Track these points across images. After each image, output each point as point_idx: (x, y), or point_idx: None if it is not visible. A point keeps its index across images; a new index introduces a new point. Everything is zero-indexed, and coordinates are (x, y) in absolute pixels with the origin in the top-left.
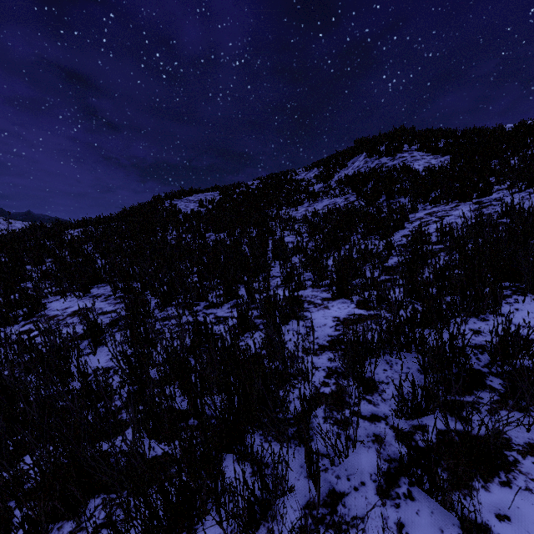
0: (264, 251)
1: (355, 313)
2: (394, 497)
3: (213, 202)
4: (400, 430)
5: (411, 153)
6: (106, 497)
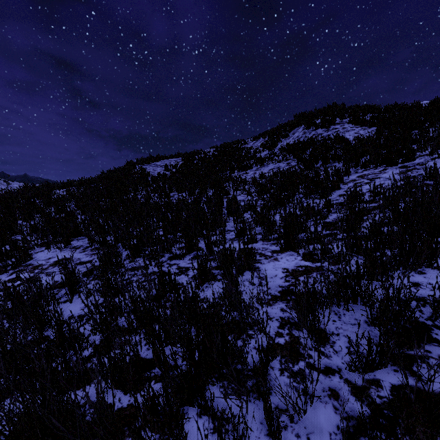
0: (220, 208)
1: (302, 265)
2: None
3: (176, 166)
4: (354, 384)
5: (343, 125)
6: None
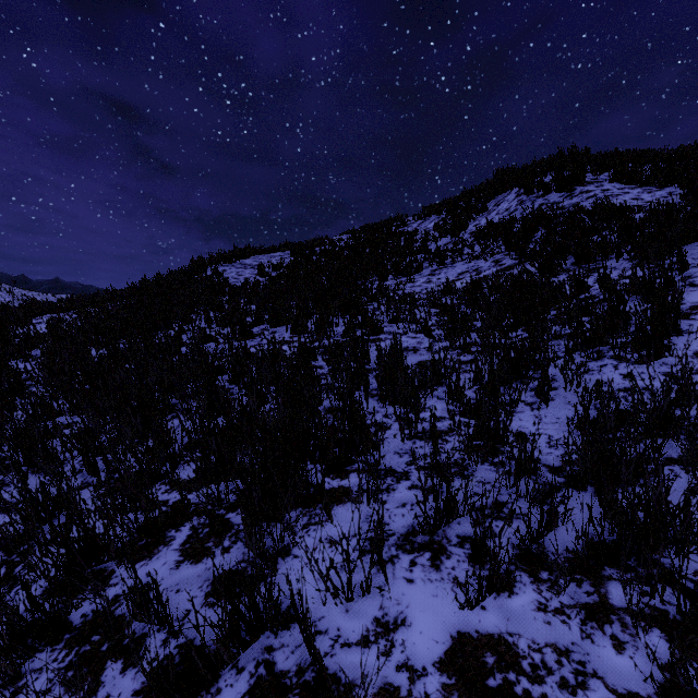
0: (362, 377)
1: None
2: None
3: (279, 267)
4: None
5: (601, 186)
6: None
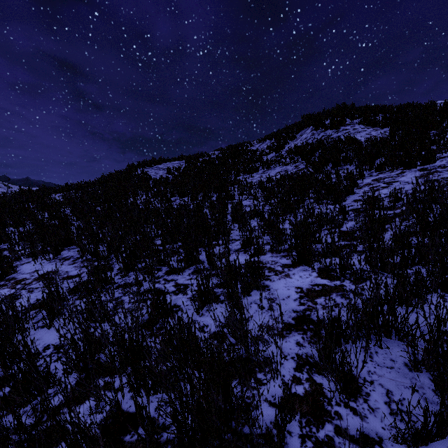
0: (224, 214)
1: (319, 283)
2: None
3: (179, 169)
4: None
5: (353, 126)
6: None
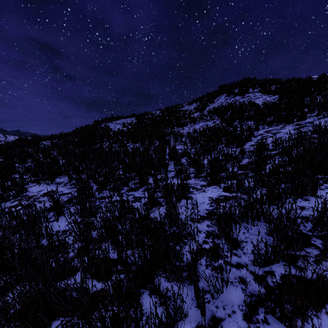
0: (164, 155)
1: (223, 195)
2: (255, 322)
3: (131, 124)
4: (256, 274)
5: (254, 94)
6: (63, 320)
